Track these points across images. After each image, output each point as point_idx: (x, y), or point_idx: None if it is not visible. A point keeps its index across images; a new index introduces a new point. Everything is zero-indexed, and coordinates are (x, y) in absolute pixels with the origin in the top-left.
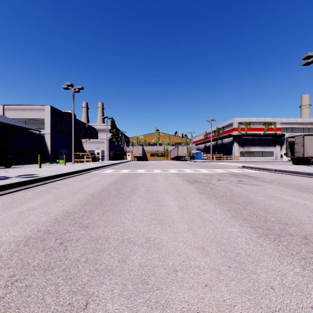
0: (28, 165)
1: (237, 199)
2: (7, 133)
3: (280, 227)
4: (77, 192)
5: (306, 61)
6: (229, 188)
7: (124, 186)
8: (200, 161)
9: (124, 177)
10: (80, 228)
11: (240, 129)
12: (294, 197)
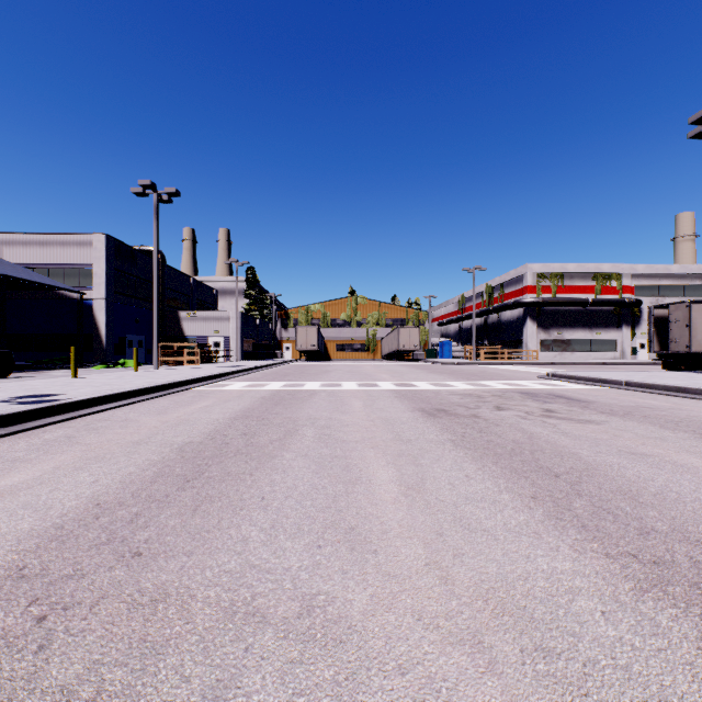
0: (51, 372)
1: (553, 463)
2: (7, 298)
3: (692, 554)
4: (143, 442)
5: (700, 128)
6: (525, 431)
7: (266, 424)
8: (450, 362)
9: (271, 402)
10: (116, 560)
11: (540, 289)
12: (697, 456)
